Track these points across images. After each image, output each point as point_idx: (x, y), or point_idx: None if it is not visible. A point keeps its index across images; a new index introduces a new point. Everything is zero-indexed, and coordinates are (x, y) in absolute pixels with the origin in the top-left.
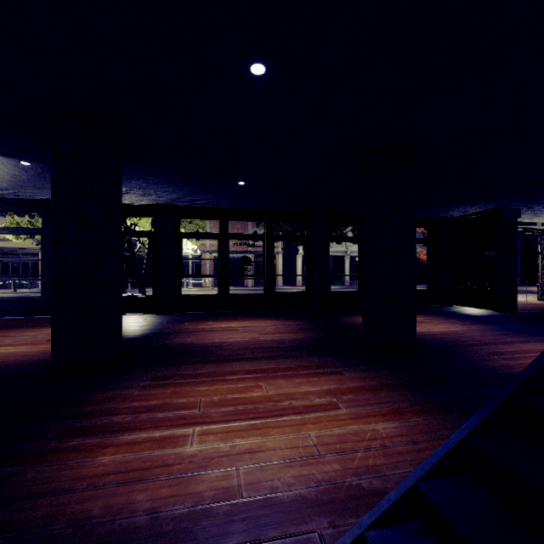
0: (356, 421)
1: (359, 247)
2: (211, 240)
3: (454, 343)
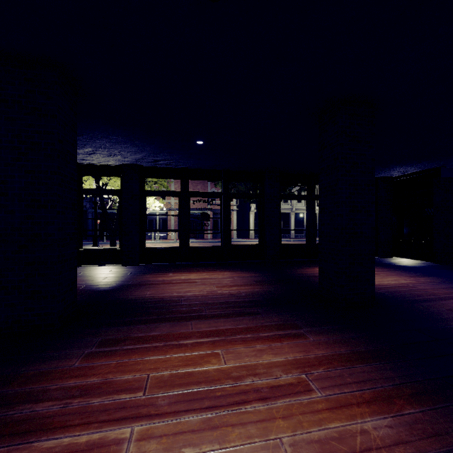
0: (337, 413)
1: (307, 204)
2: (175, 199)
3: (410, 298)
